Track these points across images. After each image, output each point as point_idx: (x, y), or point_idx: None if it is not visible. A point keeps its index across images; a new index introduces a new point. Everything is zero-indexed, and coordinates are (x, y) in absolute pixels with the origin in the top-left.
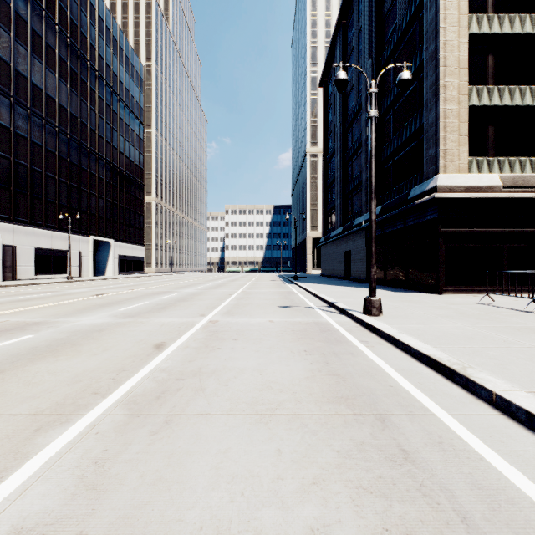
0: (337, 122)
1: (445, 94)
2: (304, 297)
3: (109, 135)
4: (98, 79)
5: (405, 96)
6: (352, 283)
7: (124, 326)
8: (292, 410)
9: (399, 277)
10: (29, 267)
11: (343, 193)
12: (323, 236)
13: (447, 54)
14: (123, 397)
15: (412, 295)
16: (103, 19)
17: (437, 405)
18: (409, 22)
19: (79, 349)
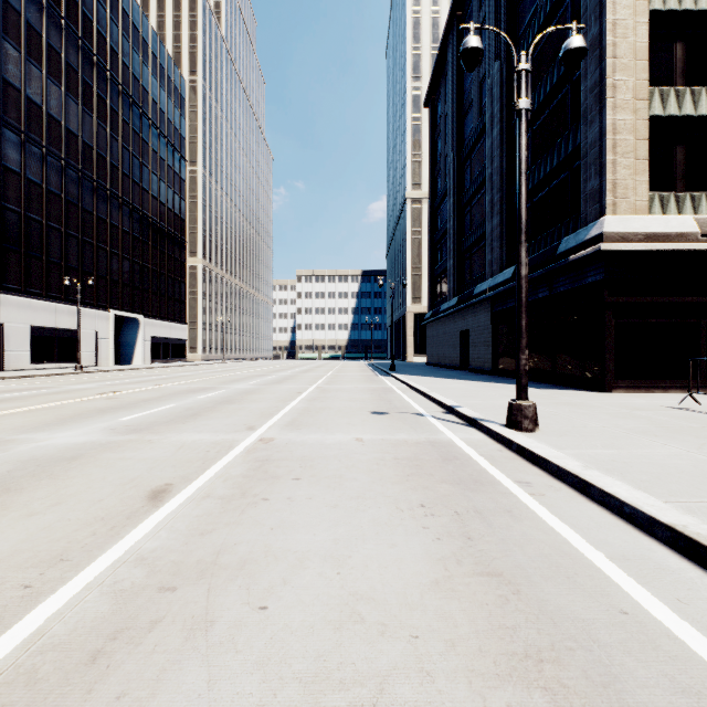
0: (449, 153)
1: (615, 99)
2: (407, 396)
3: (138, 173)
4: (122, 96)
5: (551, 108)
6: (472, 376)
7: (118, 449)
8: None
9: (543, 366)
10: (23, 352)
11: (459, 251)
12: (430, 310)
13: (618, 40)
14: (13, 655)
15: (567, 394)
16: (129, 14)
17: None
18: (556, 1)
19: (9, 502)
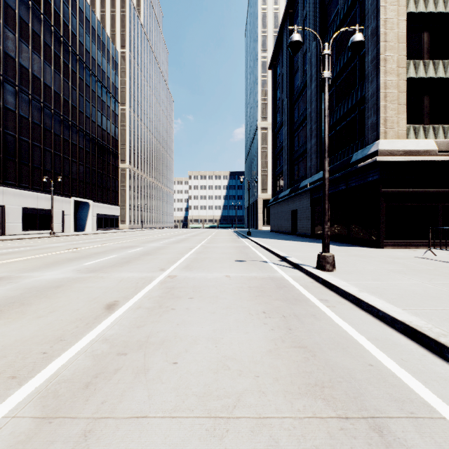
0: (284, 98)
1: (386, 67)
2: (258, 251)
3: (89, 111)
4: (78, 62)
5: (347, 72)
6: (298, 238)
7: (83, 282)
8: (256, 410)
9: (342, 232)
10: (17, 224)
11: (290, 160)
12: (272, 197)
13: (387, 31)
14: (44, 384)
15: (356, 249)
16: (83, 11)
17: (440, 398)
18: (350, 5)
19: (25, 310)
